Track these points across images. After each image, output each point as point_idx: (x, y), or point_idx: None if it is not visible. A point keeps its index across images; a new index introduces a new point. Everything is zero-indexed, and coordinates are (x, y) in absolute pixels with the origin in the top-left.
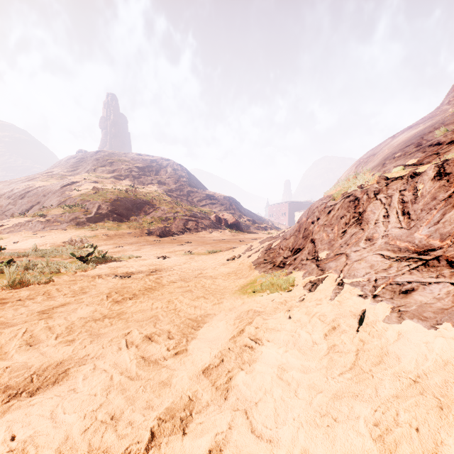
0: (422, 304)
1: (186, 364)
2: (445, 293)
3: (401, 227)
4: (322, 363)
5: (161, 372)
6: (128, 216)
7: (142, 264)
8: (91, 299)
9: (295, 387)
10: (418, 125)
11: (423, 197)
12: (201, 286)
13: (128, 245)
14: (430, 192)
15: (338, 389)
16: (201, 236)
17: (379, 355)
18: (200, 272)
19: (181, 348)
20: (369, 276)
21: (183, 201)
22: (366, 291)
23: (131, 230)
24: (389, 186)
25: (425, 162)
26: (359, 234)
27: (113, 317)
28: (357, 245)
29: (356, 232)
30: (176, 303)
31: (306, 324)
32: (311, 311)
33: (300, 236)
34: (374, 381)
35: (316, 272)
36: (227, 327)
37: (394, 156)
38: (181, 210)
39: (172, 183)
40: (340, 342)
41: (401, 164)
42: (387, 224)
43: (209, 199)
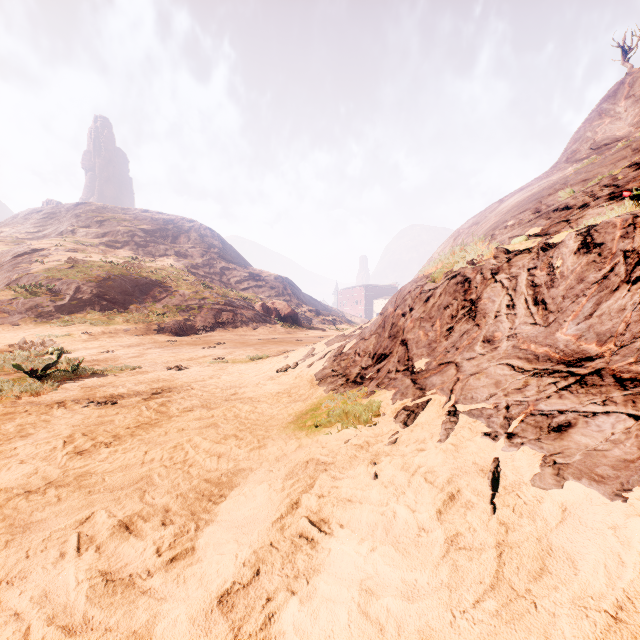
0: (590, 451)
1: (189, 585)
2: (622, 431)
3: (534, 322)
4: (439, 576)
5: (135, 609)
6: (126, 304)
7: (140, 380)
8: (32, 449)
9: (394, 637)
10: (532, 186)
11: (565, 278)
12: (234, 417)
13: (123, 348)
14: (575, 271)
15: (475, 639)
16: (240, 334)
17: (537, 554)
18: (234, 392)
19: (183, 546)
20: (497, 400)
21: (214, 283)
22: (495, 427)
23: (130, 325)
24: (512, 263)
25: (552, 231)
26: (473, 333)
27: (67, 484)
28: (472, 350)
29: (468, 329)
30: (187, 449)
31: (405, 489)
32: (410, 462)
33: (385, 335)
34: (540, 618)
35: (413, 393)
36: (270, 496)
37: (505, 225)
38: (210, 295)
39: (198, 255)
40: (466, 529)
41: (519, 234)
42: (513, 318)
43: (254, 280)
